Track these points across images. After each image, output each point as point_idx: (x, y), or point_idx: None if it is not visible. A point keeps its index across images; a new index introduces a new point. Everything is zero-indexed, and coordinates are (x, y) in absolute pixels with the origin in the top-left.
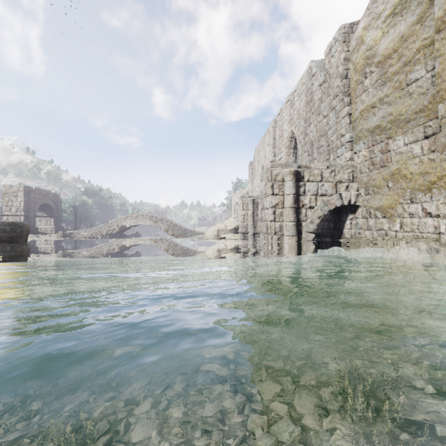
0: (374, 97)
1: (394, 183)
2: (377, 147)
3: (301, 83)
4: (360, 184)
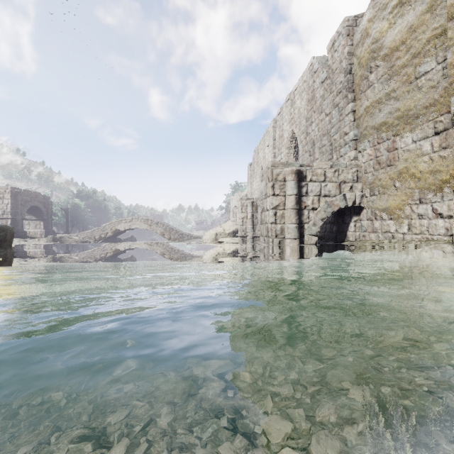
0: (380, 93)
1: (401, 183)
2: (383, 145)
3: (302, 81)
4: (365, 184)
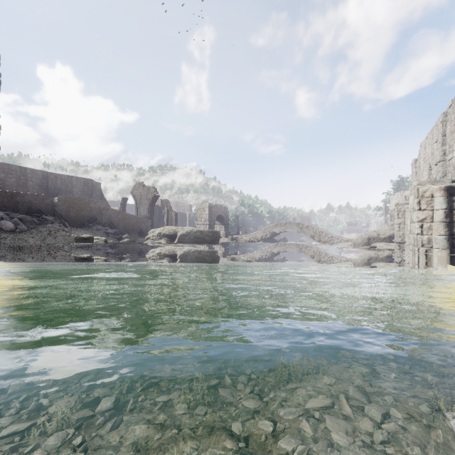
0: None
1: None
2: None
3: None
4: None
